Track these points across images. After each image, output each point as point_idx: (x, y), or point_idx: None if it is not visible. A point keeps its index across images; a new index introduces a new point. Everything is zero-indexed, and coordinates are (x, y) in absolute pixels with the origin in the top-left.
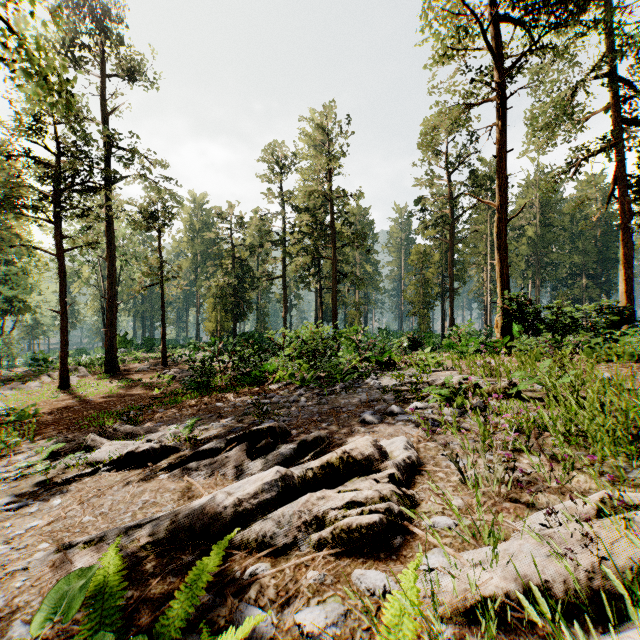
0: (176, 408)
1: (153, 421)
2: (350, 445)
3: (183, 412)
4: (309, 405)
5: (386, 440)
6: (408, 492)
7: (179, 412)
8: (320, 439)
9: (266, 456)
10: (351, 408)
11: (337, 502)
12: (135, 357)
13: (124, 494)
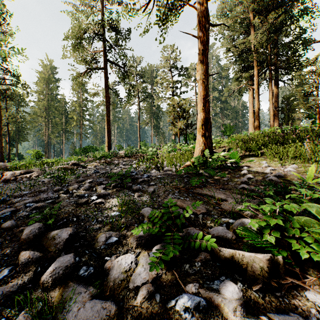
0: None
1: None
2: None
3: None
4: None
5: None
6: None
7: None
8: None
9: None
10: None
11: None
12: None
13: None
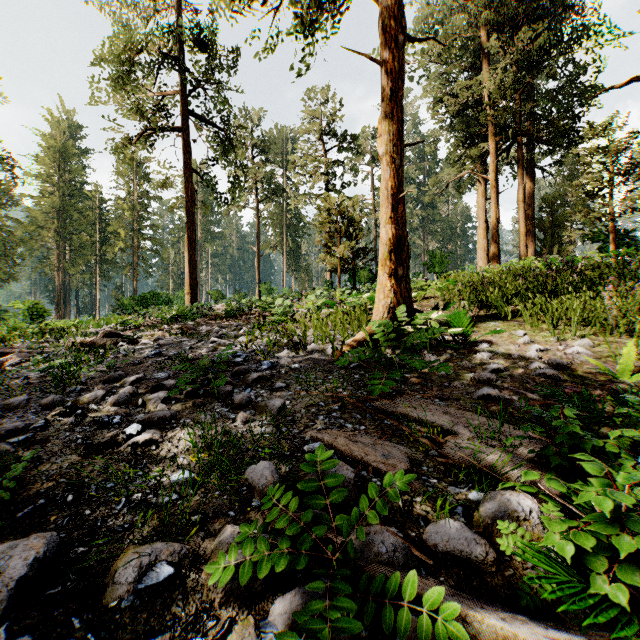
0: None
1: None
2: None
3: None
4: None
5: None
6: None
7: None
8: None
9: None
10: None
11: None
12: None
13: None
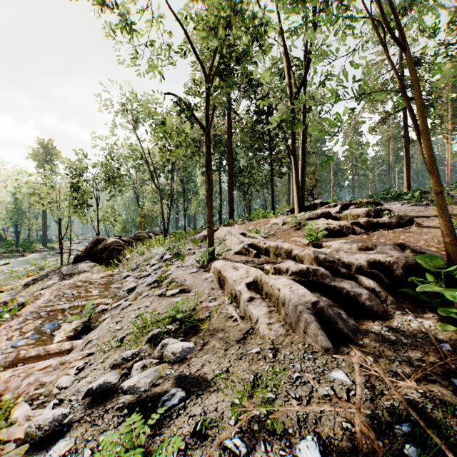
0: None
1: None
2: None
3: None
4: None
5: None
6: None
7: None
8: None
9: None
10: None
11: None
12: None
13: None
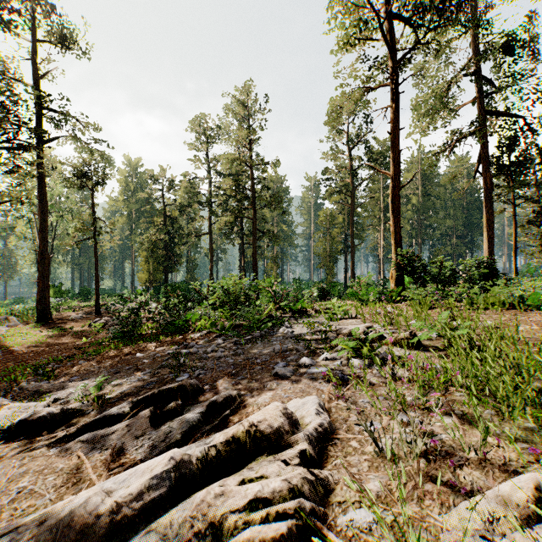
0: (95, 360)
1: (68, 375)
2: (258, 416)
3: (102, 364)
4: (226, 356)
5: (298, 399)
6: (321, 475)
7: (97, 365)
8: (231, 399)
9: (171, 423)
10: (265, 359)
11: (238, 500)
12: (70, 306)
13: (1, 478)
